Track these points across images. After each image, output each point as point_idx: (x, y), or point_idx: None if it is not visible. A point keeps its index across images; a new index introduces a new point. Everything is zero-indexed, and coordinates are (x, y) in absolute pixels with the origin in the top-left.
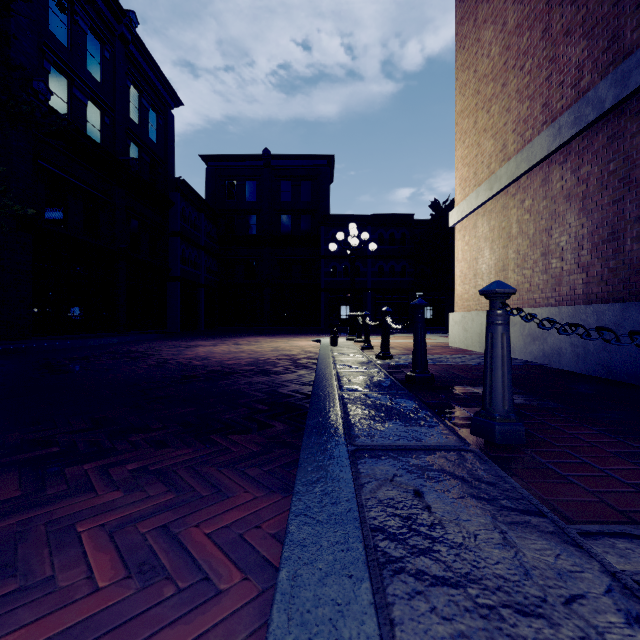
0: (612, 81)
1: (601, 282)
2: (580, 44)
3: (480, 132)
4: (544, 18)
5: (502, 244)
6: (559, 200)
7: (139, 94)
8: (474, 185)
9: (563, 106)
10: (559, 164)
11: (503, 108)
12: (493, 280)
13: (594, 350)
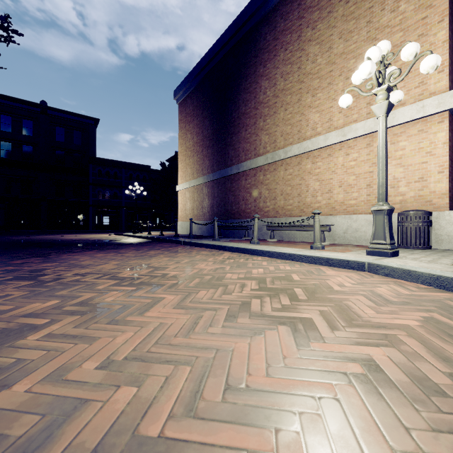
0: (212, 175)
1: (211, 216)
2: (208, 161)
3: (187, 164)
4: (202, 147)
5: (193, 202)
6: (205, 195)
7: None
8: (185, 180)
9: (205, 173)
10: (205, 186)
11: (193, 162)
12: (190, 212)
13: (210, 230)
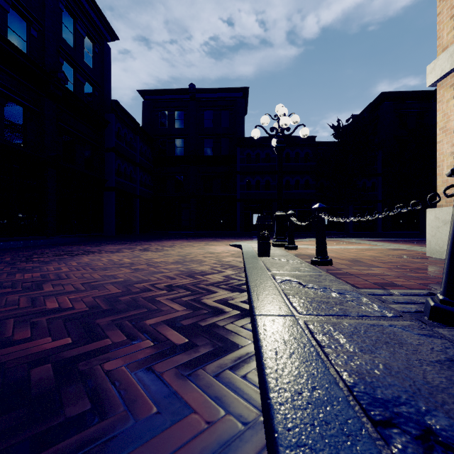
0: None
1: None
2: None
3: None
4: None
5: None
6: None
7: (74, 20)
8: None
9: None
10: None
11: None
12: None
13: None
